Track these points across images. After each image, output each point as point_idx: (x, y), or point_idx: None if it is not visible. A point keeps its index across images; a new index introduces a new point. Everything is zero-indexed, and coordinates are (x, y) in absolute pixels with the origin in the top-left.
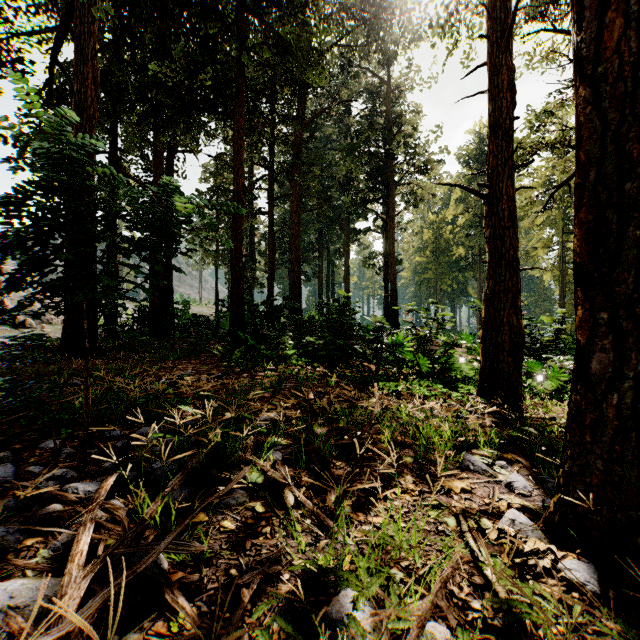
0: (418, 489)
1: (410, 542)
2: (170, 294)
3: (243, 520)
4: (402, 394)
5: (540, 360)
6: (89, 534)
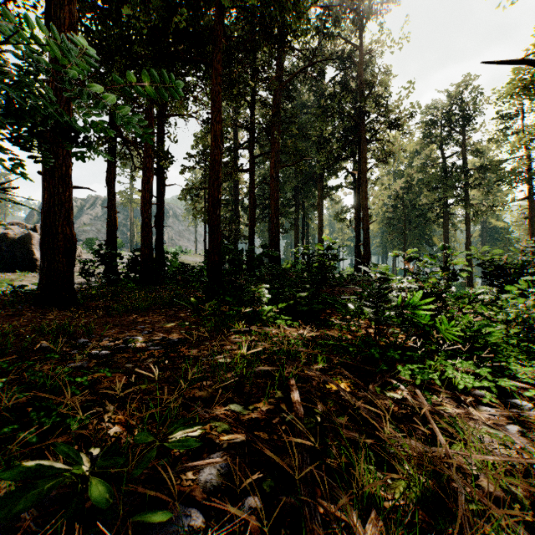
0: None
1: None
2: (162, 245)
3: None
4: None
5: None
6: None
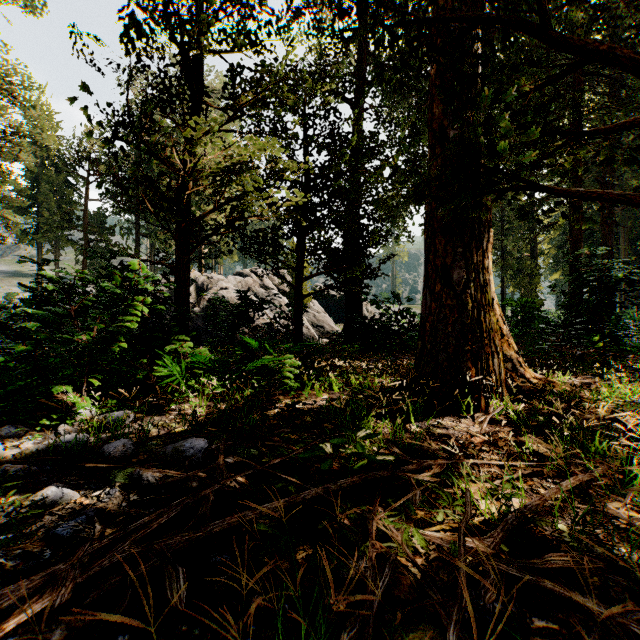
0: None
1: None
2: None
3: None
4: None
5: None
6: None
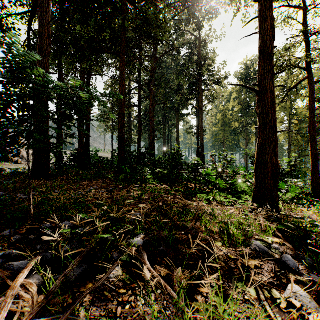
0: (227, 266)
1: (229, 312)
2: (88, 147)
3: (117, 290)
4: (210, 200)
5: (283, 181)
6: (7, 309)
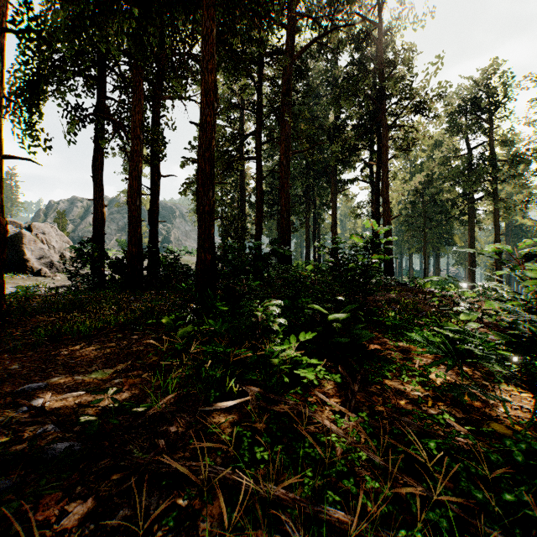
0: None
1: None
2: (156, 243)
3: None
4: None
5: None
6: None
